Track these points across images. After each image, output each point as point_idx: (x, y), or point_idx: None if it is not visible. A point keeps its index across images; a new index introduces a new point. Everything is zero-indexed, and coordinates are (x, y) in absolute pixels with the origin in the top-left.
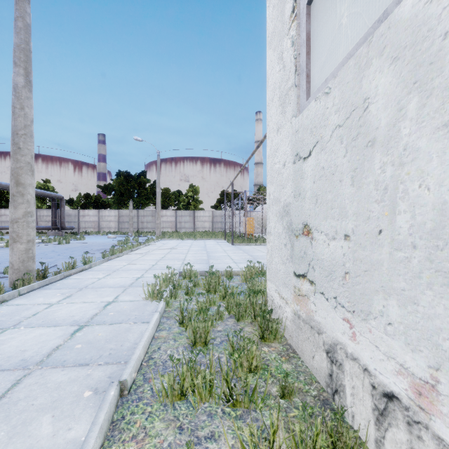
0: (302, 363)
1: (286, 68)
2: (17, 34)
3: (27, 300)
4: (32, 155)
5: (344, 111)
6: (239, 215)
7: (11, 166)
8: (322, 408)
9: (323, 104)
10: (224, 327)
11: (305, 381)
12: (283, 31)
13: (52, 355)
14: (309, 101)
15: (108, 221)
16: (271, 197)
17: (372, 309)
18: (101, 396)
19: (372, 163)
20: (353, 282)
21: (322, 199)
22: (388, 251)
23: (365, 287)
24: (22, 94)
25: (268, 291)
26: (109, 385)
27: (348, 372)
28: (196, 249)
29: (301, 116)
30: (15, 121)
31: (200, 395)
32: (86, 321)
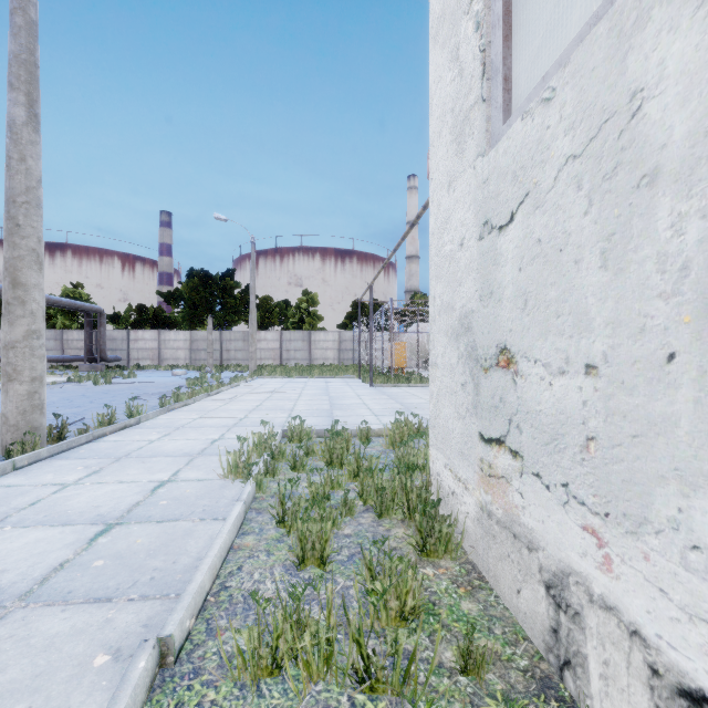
0: (497, 600)
1: (465, 72)
2: (15, 37)
3: (26, 478)
4: (40, 237)
5: (586, 125)
6: (382, 339)
7: (4, 255)
8: (541, 697)
9: (538, 121)
10: (356, 528)
11: (504, 637)
12: (460, 9)
13: (50, 580)
14: (510, 123)
15: (174, 348)
16: (438, 303)
17: (652, 513)
18: (125, 666)
19: (652, 218)
20: (607, 457)
21: (537, 300)
22: (691, 397)
23: (635, 469)
24: (22, 136)
25: (432, 465)
26: (137, 647)
27: (594, 631)
28: (312, 393)
29: (494, 152)
30: (10, 180)
31: (310, 666)
32: (119, 516)
